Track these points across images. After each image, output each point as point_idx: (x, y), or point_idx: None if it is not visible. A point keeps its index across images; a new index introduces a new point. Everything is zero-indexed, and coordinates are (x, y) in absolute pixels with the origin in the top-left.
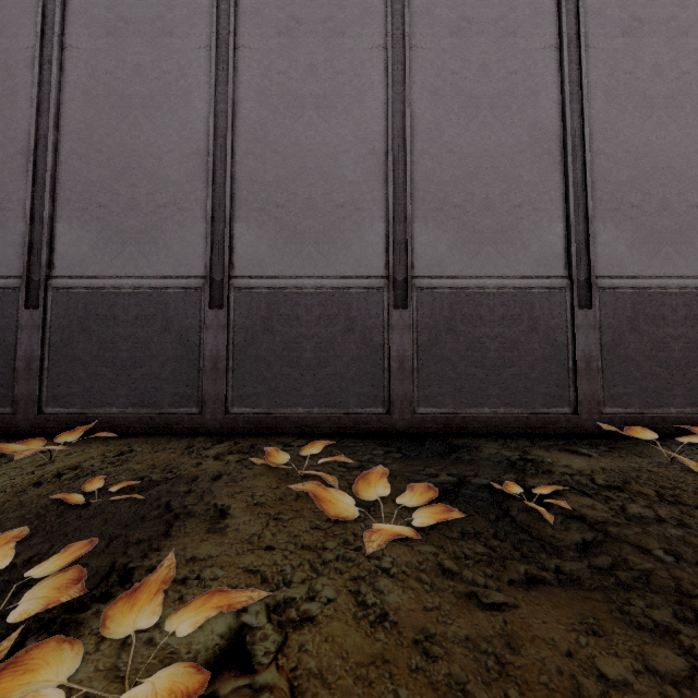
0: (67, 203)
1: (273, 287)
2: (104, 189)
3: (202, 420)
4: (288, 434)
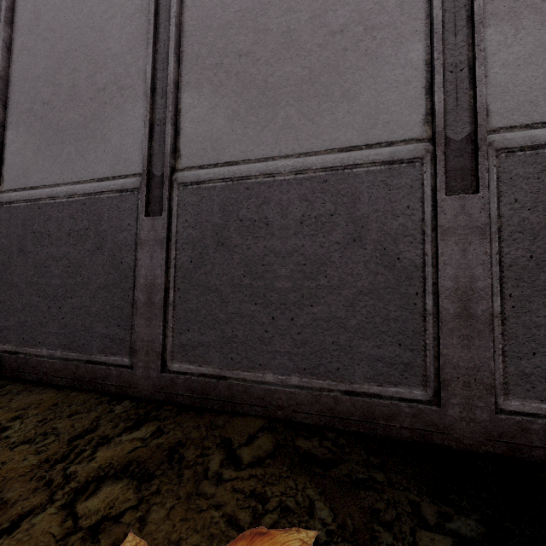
0: (16, 106)
1: (230, 177)
2: (47, 82)
3: (132, 377)
4: (248, 416)
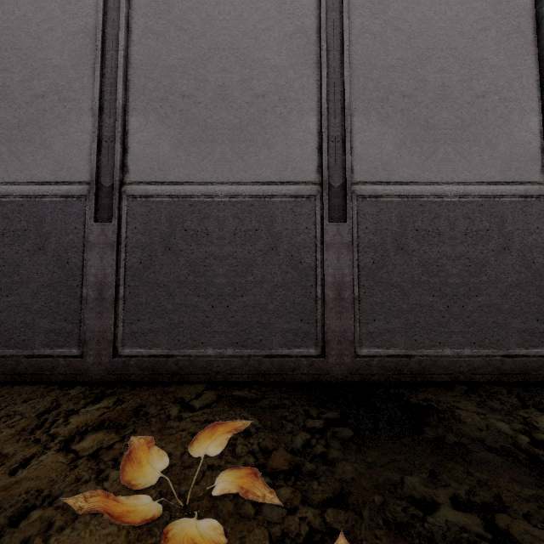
0: None
1: (176, 195)
2: None
3: (82, 364)
4: (193, 383)
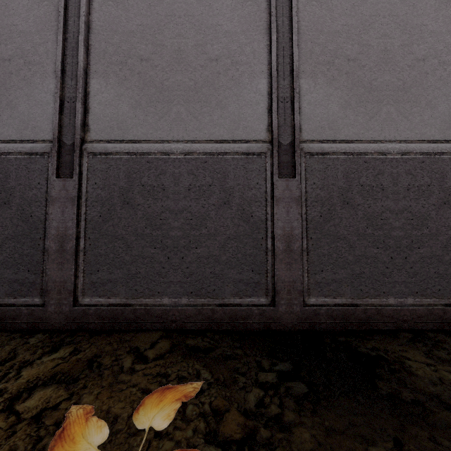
0: None
1: (134, 152)
2: None
3: (44, 313)
4: (149, 331)
